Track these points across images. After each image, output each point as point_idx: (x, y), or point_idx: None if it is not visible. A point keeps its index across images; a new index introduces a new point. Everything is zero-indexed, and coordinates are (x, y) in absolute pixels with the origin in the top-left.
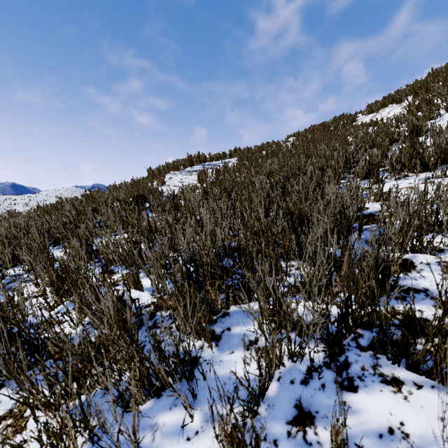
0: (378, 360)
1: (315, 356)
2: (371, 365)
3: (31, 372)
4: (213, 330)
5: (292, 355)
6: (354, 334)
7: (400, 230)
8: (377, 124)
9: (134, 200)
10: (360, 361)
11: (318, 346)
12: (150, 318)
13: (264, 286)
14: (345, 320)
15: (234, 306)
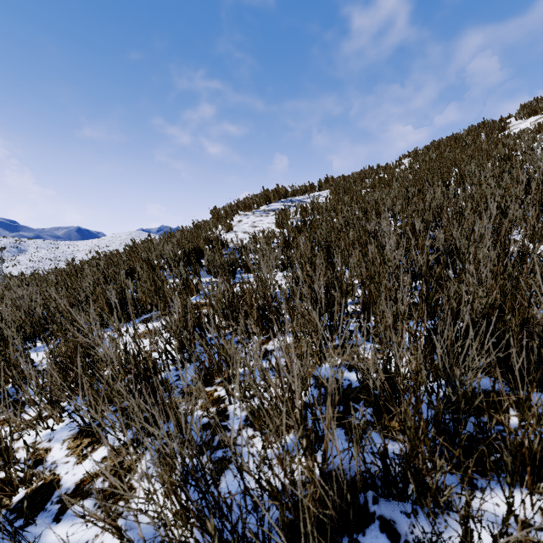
0: None
1: None
2: None
3: None
4: None
5: None
6: None
7: None
8: None
9: (185, 257)
10: None
11: None
12: None
13: None
14: None
15: None
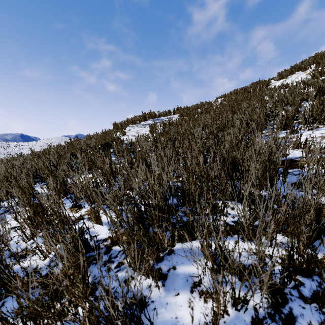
0: (324, 315)
1: (258, 305)
2: (318, 322)
3: (1, 302)
4: (160, 268)
5: (236, 305)
6: (294, 281)
7: (323, 175)
8: (288, 87)
9: (102, 147)
10: (305, 315)
11: (260, 292)
12: (106, 252)
13: (207, 232)
14: (287, 269)
15: (178, 243)
